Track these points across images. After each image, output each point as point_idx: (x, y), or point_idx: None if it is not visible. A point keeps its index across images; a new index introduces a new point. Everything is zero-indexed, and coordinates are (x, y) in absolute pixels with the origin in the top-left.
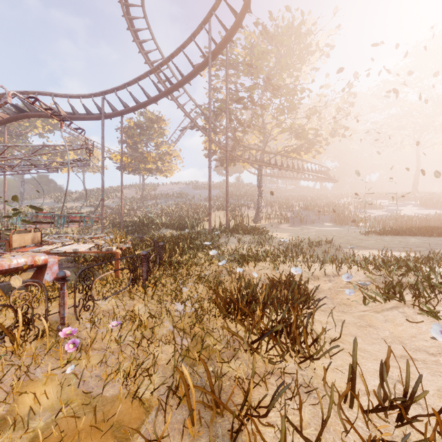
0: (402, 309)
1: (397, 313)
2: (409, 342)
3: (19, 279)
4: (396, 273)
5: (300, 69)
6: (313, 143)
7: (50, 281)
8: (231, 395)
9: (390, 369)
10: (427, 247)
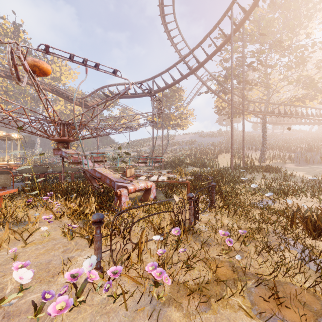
0: None
1: None
2: None
3: (176, 196)
4: None
5: (306, 26)
6: (321, 90)
7: (152, 198)
8: None
9: None
10: None
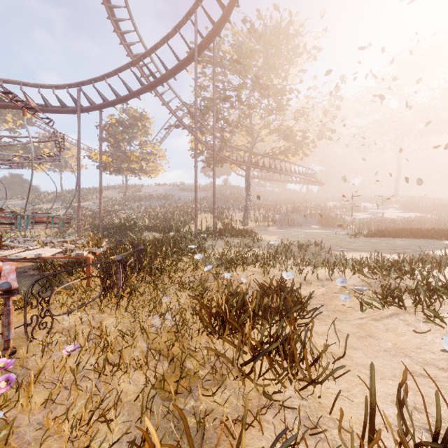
0: (403, 316)
1: (398, 321)
2: (414, 355)
3: None
4: (391, 277)
5: (287, 70)
6: (301, 145)
7: None
8: (215, 447)
9: (402, 391)
10: (414, 249)
